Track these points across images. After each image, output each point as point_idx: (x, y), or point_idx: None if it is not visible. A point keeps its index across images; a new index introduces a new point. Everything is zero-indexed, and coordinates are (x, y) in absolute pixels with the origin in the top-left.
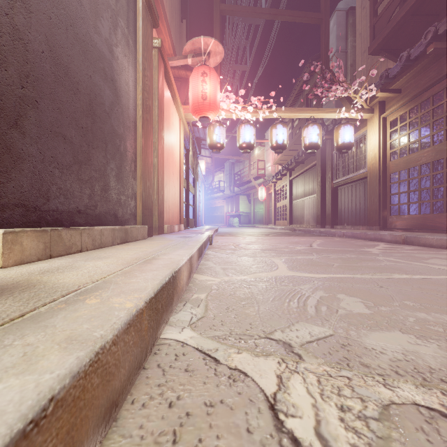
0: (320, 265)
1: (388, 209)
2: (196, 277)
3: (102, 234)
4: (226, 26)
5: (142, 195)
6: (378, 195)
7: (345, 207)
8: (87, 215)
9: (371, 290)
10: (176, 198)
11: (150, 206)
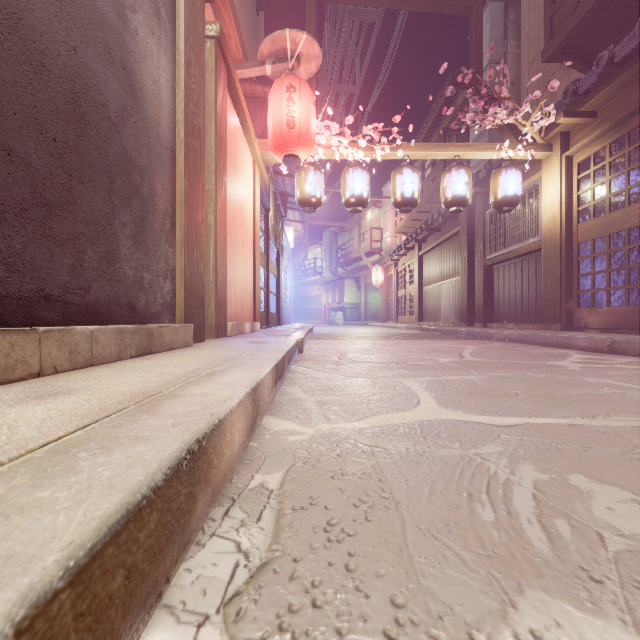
0: (493, 394)
1: (575, 299)
2: (267, 424)
3: (94, 340)
4: (325, 25)
5: (185, 272)
6: (558, 277)
7: (505, 295)
8: (67, 305)
9: (633, 461)
10: (248, 280)
11: (200, 291)
